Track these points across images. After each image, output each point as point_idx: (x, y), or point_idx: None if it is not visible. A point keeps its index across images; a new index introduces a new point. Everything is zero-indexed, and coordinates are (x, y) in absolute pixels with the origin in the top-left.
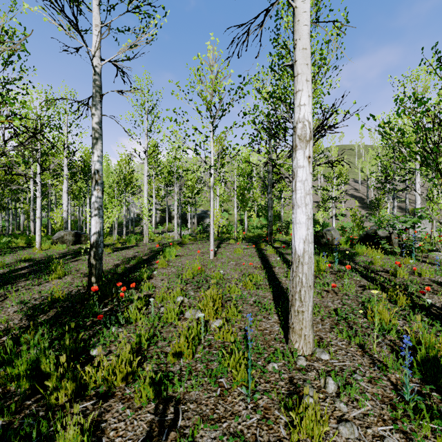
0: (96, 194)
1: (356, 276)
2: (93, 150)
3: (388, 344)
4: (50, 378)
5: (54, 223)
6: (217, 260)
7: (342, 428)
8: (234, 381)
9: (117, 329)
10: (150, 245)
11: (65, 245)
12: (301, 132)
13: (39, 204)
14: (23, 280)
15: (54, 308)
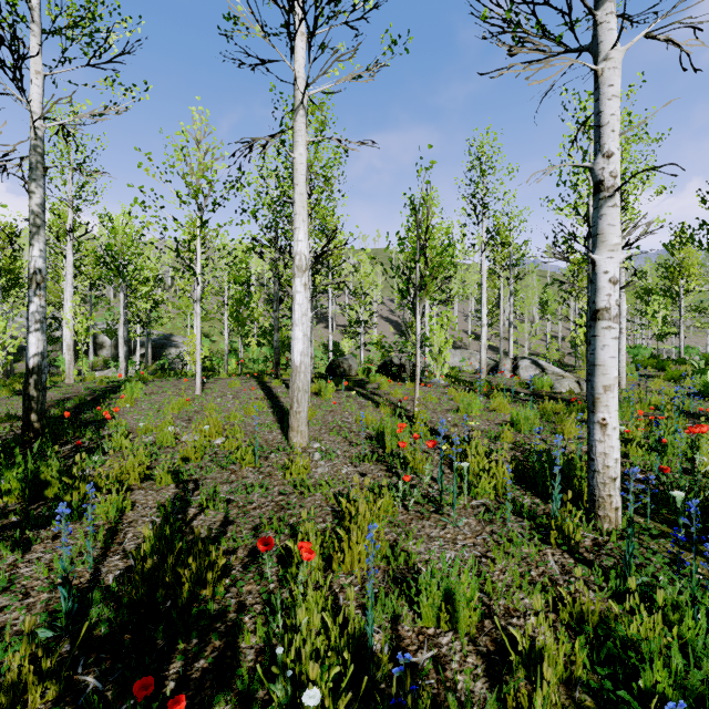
0: (37, 301)
1: (360, 398)
2: (32, 241)
3: (365, 434)
4: (50, 487)
5: None
6: (207, 395)
7: (319, 469)
8: (243, 463)
9: (100, 457)
10: (84, 385)
11: None
12: (299, 264)
13: None
14: None
15: None
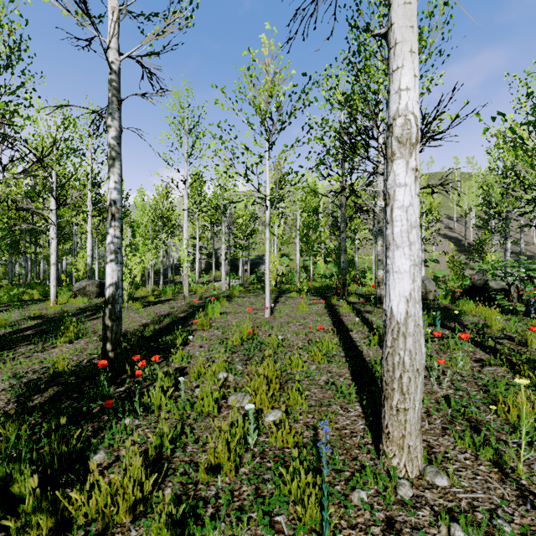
0: (112, 232)
1: (467, 345)
2: (109, 174)
3: None
4: (20, 505)
5: (76, 271)
6: (275, 320)
7: None
8: (299, 525)
9: (132, 420)
10: (191, 298)
11: (86, 298)
12: (402, 133)
13: (54, 247)
14: (25, 344)
15: (54, 385)
